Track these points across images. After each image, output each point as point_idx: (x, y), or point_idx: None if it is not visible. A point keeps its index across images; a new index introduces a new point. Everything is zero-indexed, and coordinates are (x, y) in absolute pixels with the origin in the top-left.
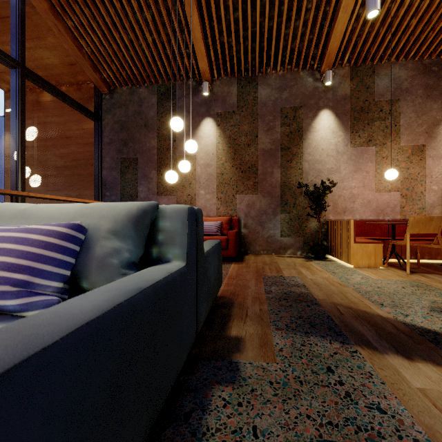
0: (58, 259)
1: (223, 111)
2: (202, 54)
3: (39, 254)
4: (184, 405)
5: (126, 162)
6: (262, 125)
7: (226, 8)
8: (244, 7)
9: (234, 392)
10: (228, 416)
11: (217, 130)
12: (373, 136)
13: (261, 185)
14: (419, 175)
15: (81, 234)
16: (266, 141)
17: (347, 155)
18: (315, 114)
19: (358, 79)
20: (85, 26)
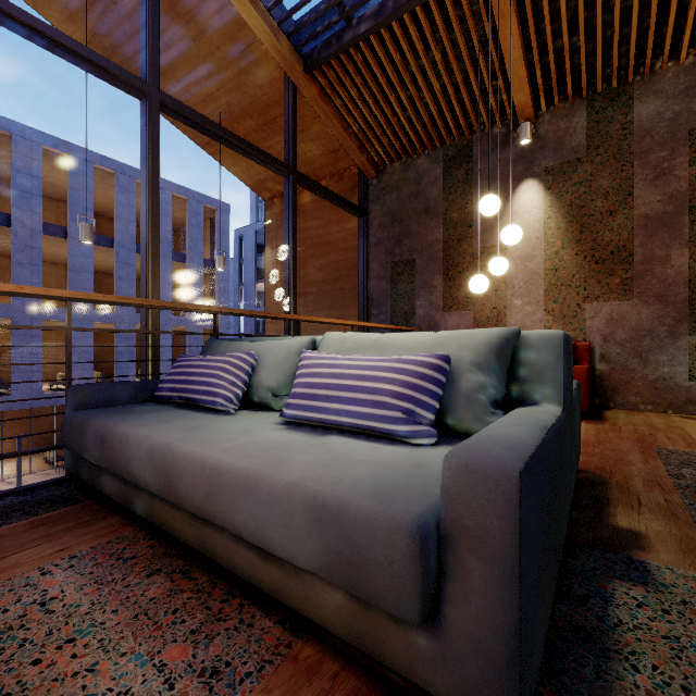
0: (432, 391)
1: (557, 163)
2: (519, 82)
3: (417, 385)
4: (573, 587)
5: (398, 267)
6: (641, 171)
7: None
8: None
9: (650, 595)
10: (650, 618)
11: (545, 198)
12: None
13: (639, 283)
14: None
15: (448, 366)
16: (653, 199)
17: None
18: None
19: None
20: (355, 99)
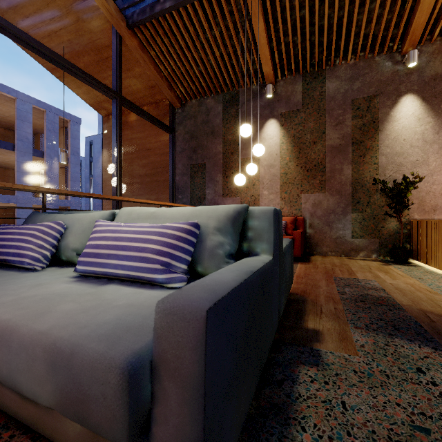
0: (185, 248)
1: (287, 111)
2: (266, 59)
3: (174, 244)
4: (275, 374)
5: (195, 168)
6: (329, 120)
7: (292, 9)
8: (310, 4)
9: (319, 373)
10: (317, 389)
11: (280, 131)
12: None
13: (328, 183)
14: None
15: (198, 230)
16: (335, 136)
17: (438, 143)
18: (395, 101)
19: None
20: (164, 53)
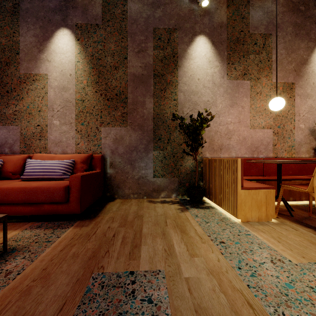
0: None
1: (84, 22)
2: None
3: None
4: None
5: None
6: (132, 45)
7: None
8: None
9: None
10: None
11: (76, 46)
12: (248, 69)
13: (131, 116)
14: (289, 112)
15: None
16: (137, 64)
17: (224, 87)
18: (191, 39)
19: (234, 7)
20: None
